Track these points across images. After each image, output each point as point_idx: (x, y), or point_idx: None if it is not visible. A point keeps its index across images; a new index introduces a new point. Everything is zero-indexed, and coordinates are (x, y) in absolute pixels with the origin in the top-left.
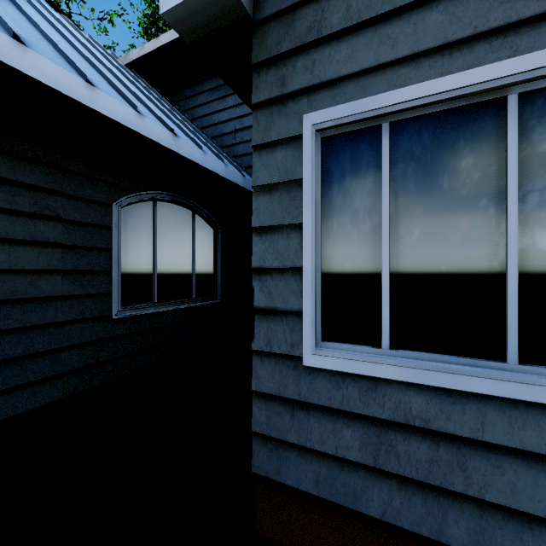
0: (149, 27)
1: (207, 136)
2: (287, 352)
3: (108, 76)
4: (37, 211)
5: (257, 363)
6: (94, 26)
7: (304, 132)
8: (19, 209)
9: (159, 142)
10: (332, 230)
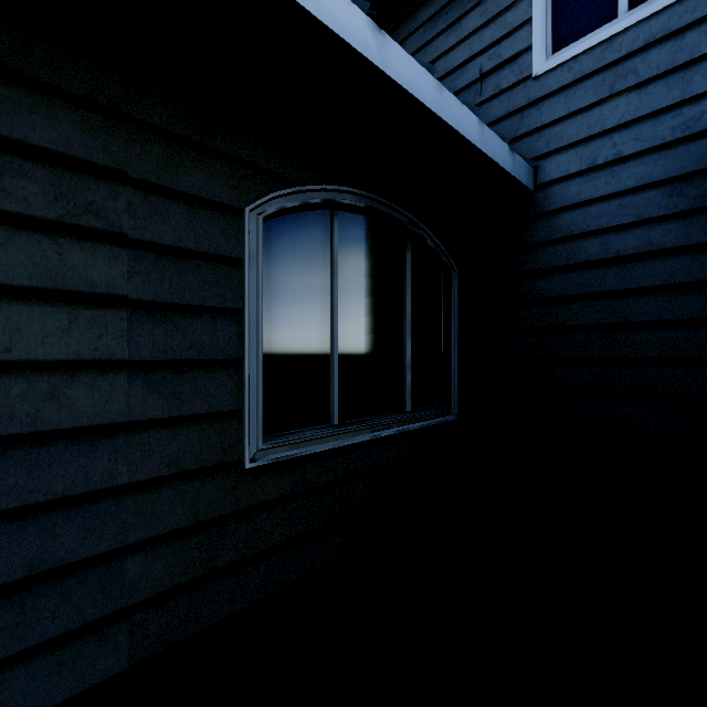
0: None
1: None
2: None
3: None
4: (63, 216)
5: None
6: None
7: None
8: (15, 209)
9: (341, 35)
10: None
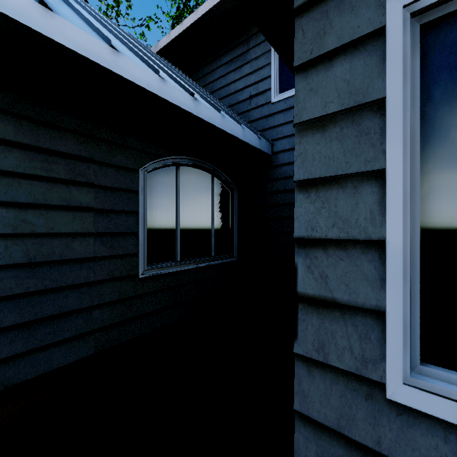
0: (176, 22)
1: (224, 105)
2: (355, 370)
3: (136, 49)
4: (71, 177)
5: (301, 372)
6: (135, 32)
7: (389, 22)
8: (55, 176)
9: (180, 105)
10: (441, 178)
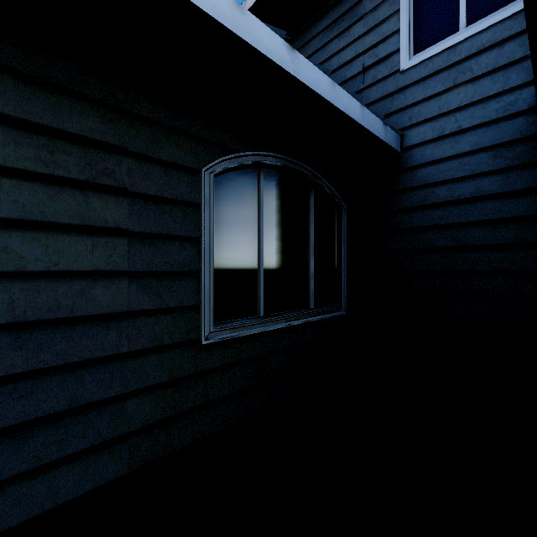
0: None
1: None
2: None
3: None
4: (89, 178)
5: None
6: None
7: None
8: (61, 174)
9: (267, 55)
10: None
